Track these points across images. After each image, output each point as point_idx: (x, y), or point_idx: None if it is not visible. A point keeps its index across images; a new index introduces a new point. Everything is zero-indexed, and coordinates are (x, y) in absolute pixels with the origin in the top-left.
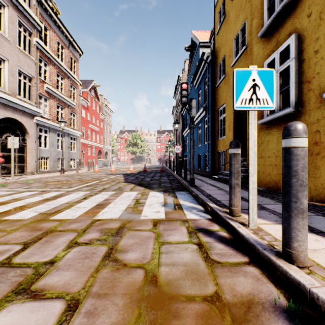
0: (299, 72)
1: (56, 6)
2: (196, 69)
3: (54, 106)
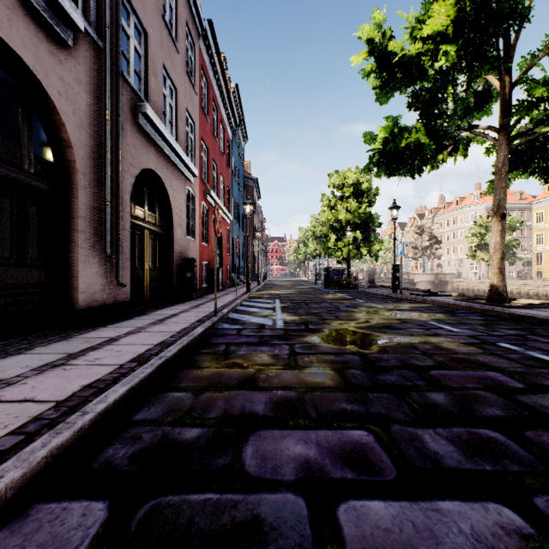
0: None
1: None
2: None
3: None
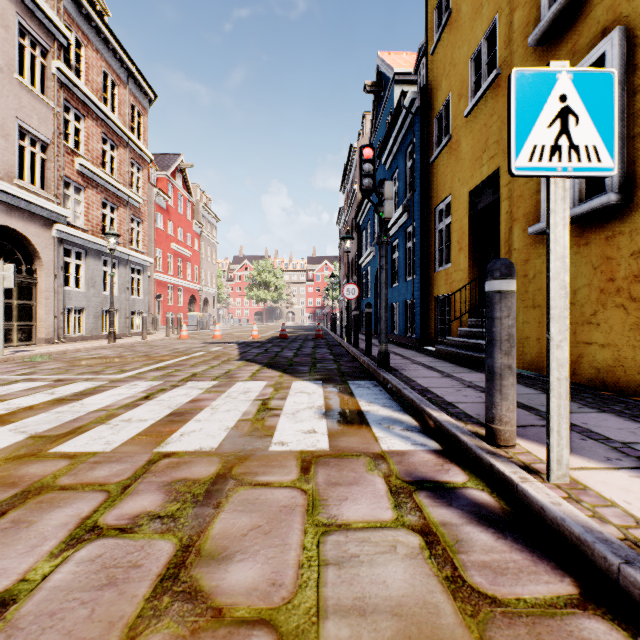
0: (630, 113)
1: None
2: (389, 128)
3: (96, 204)
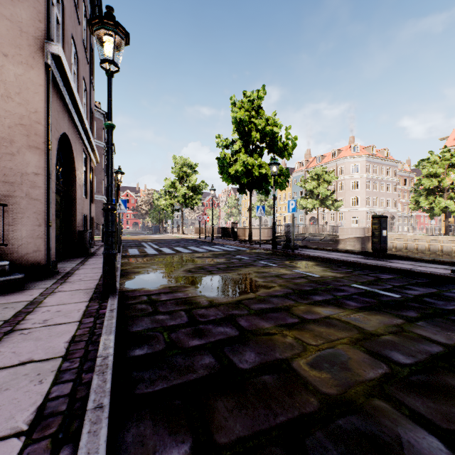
0: None
1: (403, 162)
2: None
3: (403, 206)
